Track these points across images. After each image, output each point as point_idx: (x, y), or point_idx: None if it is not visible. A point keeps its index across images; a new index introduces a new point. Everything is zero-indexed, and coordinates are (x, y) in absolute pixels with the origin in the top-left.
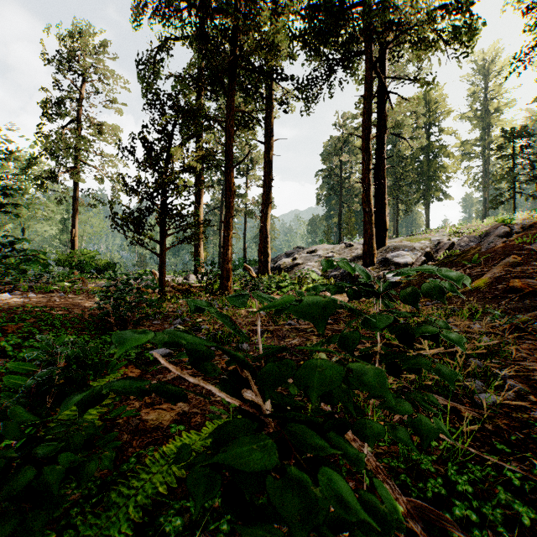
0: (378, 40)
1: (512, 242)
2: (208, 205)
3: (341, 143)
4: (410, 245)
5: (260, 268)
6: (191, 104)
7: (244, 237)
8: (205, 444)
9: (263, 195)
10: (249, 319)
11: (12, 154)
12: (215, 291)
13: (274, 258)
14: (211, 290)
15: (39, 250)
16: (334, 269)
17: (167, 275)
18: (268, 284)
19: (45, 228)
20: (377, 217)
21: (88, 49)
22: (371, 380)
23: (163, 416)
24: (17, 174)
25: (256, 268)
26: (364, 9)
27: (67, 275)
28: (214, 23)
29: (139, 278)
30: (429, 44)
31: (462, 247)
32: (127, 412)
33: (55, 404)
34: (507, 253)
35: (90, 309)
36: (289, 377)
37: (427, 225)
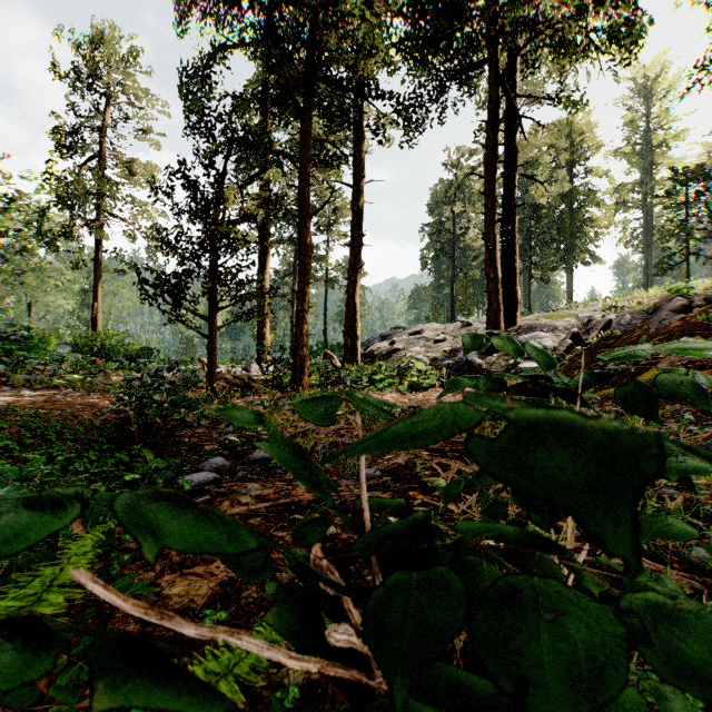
0: (507, 45)
1: (692, 318)
2: (276, 272)
3: (454, 188)
4: (550, 324)
5: (346, 354)
6: (252, 128)
7: (325, 313)
8: (257, 663)
9: (351, 256)
10: (333, 427)
11: (13, 203)
12: (285, 386)
13: (365, 341)
14: (279, 385)
15: (22, 326)
16: (447, 357)
17: (221, 365)
18: (358, 377)
19: (59, 302)
20: (504, 286)
21: (115, 61)
22: (704, 656)
23: (196, 588)
24: (20, 230)
25: (340, 355)
26: (488, 3)
27: (83, 365)
28: (283, 18)
29: (174, 367)
30: (576, 50)
31: (623, 326)
32: (134, 586)
33: (1, 583)
34: (687, 334)
35: (101, 413)
36: (457, 636)
37: (569, 297)
